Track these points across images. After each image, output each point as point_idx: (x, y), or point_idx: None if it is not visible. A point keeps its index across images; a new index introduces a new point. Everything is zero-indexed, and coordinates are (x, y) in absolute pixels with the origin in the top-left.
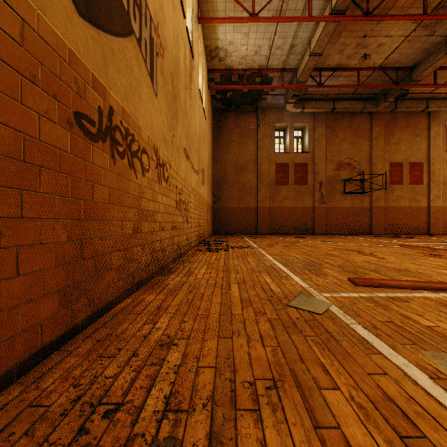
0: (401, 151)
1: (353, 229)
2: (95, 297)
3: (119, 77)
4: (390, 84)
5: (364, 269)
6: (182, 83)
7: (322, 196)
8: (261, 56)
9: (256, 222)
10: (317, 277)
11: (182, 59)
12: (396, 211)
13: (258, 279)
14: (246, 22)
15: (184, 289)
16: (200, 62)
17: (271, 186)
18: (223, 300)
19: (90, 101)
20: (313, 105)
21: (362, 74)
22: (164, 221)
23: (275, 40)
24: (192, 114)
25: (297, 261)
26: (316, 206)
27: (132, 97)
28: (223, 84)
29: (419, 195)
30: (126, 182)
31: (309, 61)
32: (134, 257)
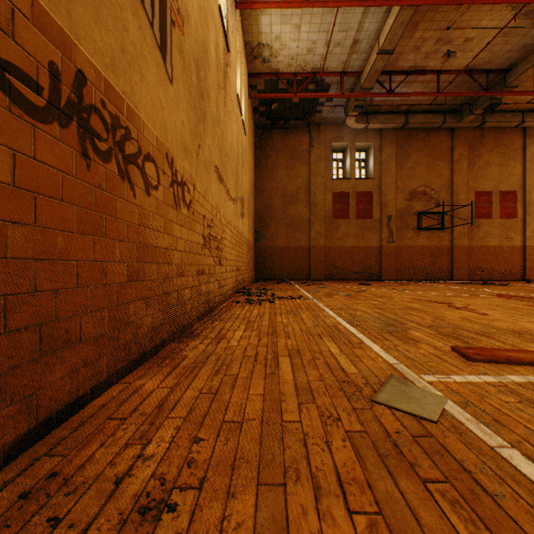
0: (490, 177)
1: (430, 274)
2: (41, 395)
3: (98, 29)
4: (478, 91)
5: (467, 331)
6: (213, 78)
7: (391, 233)
8: (316, 56)
9: (309, 265)
10: (405, 345)
11: (213, 45)
12: (483, 251)
13: (318, 349)
14: (298, 7)
15: (208, 366)
16: (239, 61)
17: (327, 221)
18: (267, 389)
19: (28, 46)
20: (380, 120)
21: (442, 79)
22: (184, 262)
23: (334, 34)
24: (227, 124)
25: (370, 318)
26: (384, 245)
27: (126, 69)
28: (268, 93)
29: (512, 231)
30: (113, 201)
31: (377, 61)
32: (130, 318)
